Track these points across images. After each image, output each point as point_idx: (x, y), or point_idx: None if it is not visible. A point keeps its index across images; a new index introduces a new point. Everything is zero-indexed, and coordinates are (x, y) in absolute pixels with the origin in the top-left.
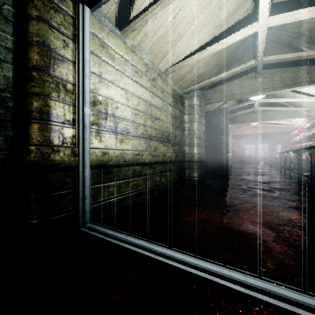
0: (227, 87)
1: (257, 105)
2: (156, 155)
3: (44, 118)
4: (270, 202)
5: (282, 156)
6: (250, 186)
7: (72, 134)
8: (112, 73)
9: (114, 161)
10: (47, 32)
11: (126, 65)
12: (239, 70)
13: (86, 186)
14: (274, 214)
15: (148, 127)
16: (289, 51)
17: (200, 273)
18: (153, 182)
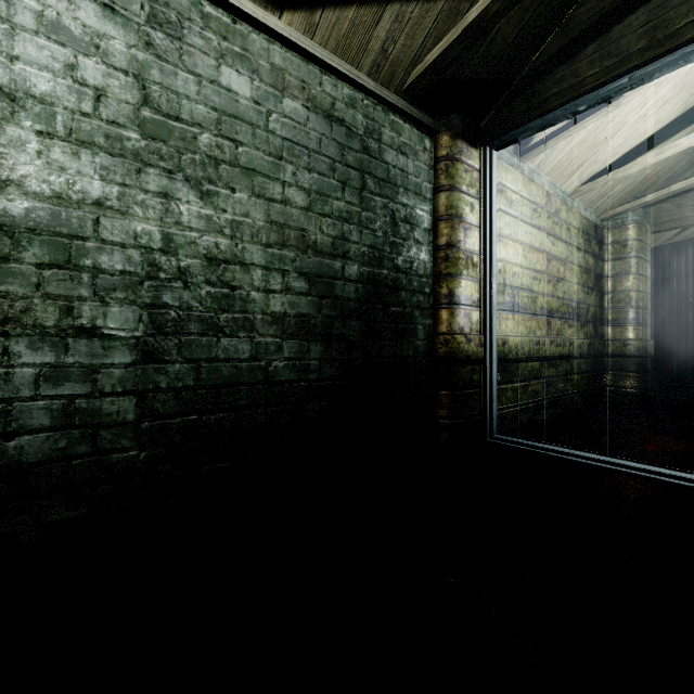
0: None
1: None
2: (560, 344)
3: (457, 303)
4: None
5: None
6: None
7: (477, 318)
8: (509, 225)
9: (513, 353)
10: (460, 200)
11: (523, 205)
12: None
13: (493, 386)
14: None
15: (549, 296)
16: None
17: None
18: (555, 391)
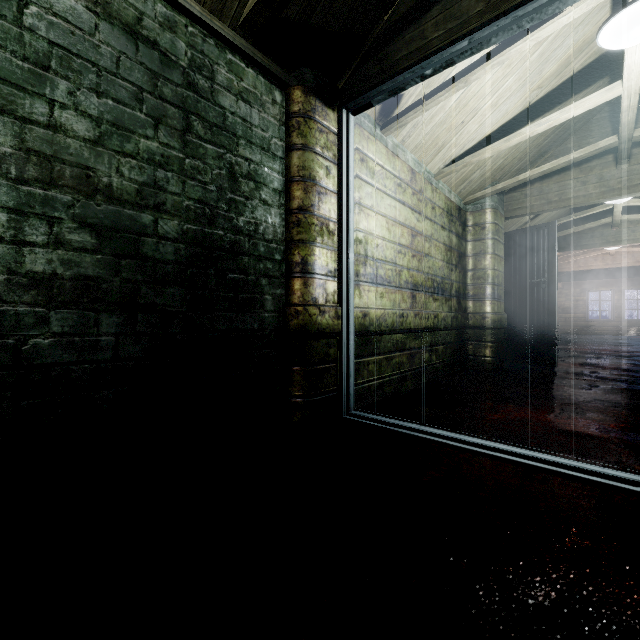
0: (553, 186)
1: (619, 212)
2: (424, 317)
3: (310, 271)
4: None
5: None
6: (604, 377)
7: (334, 289)
8: (372, 196)
9: (375, 325)
10: (313, 162)
11: (387, 178)
12: (580, 157)
13: (350, 360)
14: None
15: (414, 270)
16: None
17: (538, 464)
18: (420, 362)
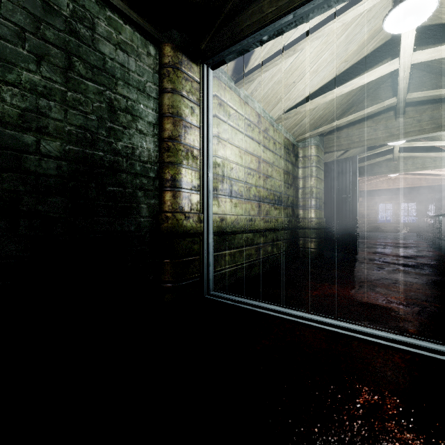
0: (355, 131)
1: (397, 151)
2: (268, 221)
3: (178, 186)
4: (415, 279)
5: (437, 220)
6: (388, 261)
7: (197, 200)
8: (228, 131)
9: (230, 227)
10: (180, 102)
11: (239, 119)
12: (373, 111)
13: (210, 253)
14: (420, 291)
15: (260, 187)
16: (443, 82)
17: (342, 331)
18: (265, 253)
